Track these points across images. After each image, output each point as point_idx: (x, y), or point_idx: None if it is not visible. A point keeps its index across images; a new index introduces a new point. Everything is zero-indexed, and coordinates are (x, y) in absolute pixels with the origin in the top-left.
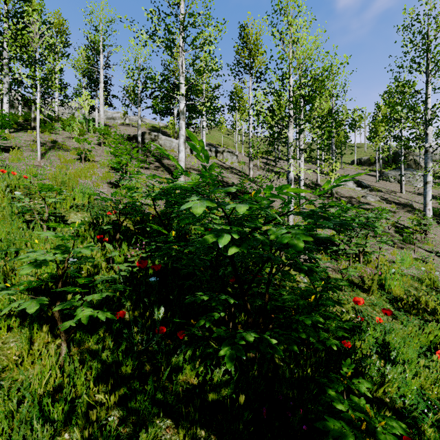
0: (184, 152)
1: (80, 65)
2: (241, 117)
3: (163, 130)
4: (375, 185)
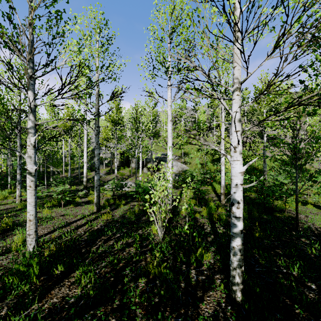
0: None
1: None
2: None
3: None
4: None
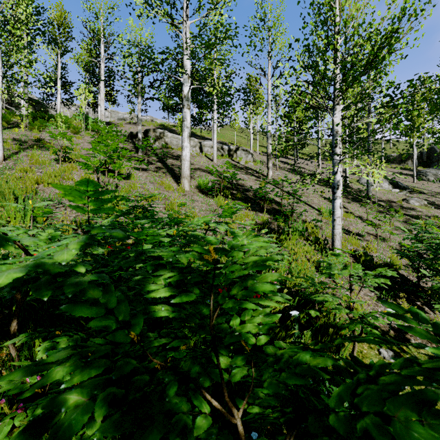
0: (189, 149)
1: (83, 60)
2: (256, 111)
3: (172, 129)
4: (414, 185)
